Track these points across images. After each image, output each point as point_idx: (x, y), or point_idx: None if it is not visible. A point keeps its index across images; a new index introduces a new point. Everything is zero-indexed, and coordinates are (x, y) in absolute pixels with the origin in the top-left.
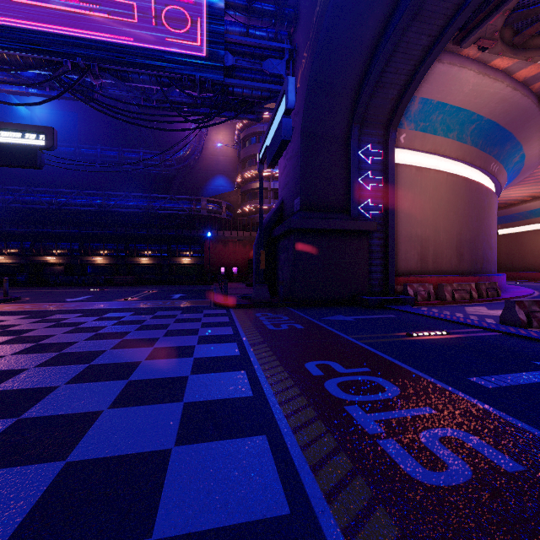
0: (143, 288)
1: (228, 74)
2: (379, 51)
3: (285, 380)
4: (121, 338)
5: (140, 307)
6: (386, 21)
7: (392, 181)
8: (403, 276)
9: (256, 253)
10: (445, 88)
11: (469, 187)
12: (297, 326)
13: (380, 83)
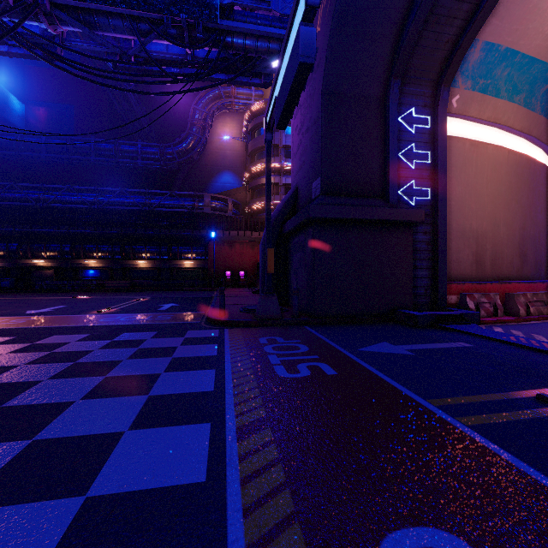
0: (135, 296)
1: (225, 16)
2: None
3: None
4: (1, 404)
5: (106, 325)
6: None
7: (443, 157)
8: (456, 282)
9: (264, 253)
10: (519, 25)
11: (533, 170)
12: (325, 370)
13: (433, 16)
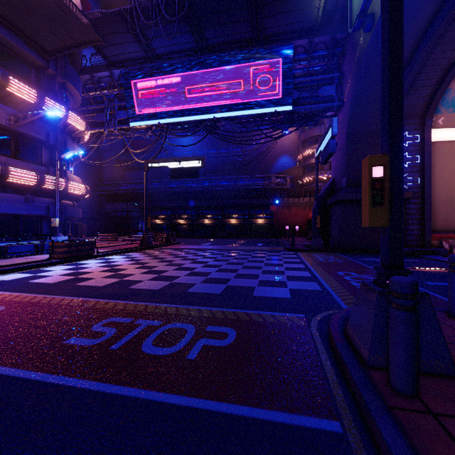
0: (236, 240)
1: (294, 104)
2: (408, 71)
3: (326, 274)
4: (247, 260)
5: (244, 249)
6: (412, 50)
7: (429, 158)
8: (441, 233)
9: (314, 216)
10: None
11: None
12: (339, 261)
13: (413, 88)
